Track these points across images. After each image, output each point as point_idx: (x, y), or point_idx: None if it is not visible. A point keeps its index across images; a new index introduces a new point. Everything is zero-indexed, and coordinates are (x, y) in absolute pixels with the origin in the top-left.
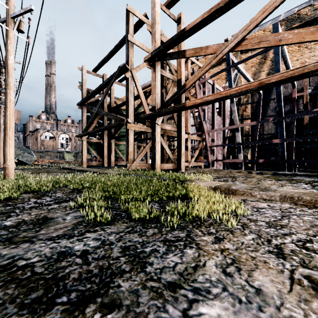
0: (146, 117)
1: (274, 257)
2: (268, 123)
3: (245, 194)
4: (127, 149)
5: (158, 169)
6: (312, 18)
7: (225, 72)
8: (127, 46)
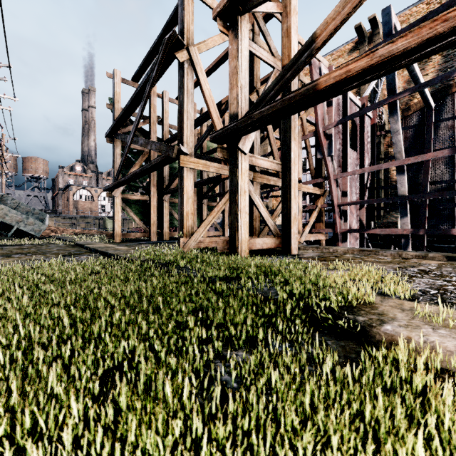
0: (217, 136)
1: None
2: (435, 166)
3: None
4: (180, 209)
5: (243, 250)
6: None
7: None
8: (180, 0)
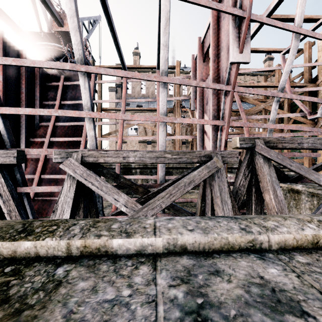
0: None
1: None
2: None
3: None
4: None
5: None
6: None
7: None
8: None
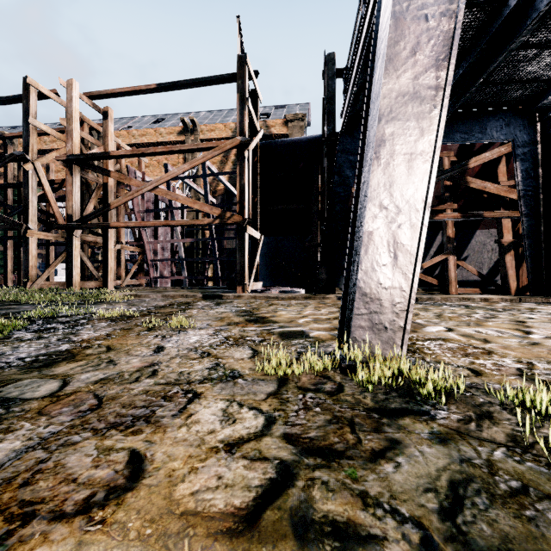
0: (60, 227)
1: (127, 304)
2: (230, 235)
3: (145, 297)
4: (26, 263)
5: (76, 287)
6: (265, 134)
7: (183, 159)
8: (26, 128)
